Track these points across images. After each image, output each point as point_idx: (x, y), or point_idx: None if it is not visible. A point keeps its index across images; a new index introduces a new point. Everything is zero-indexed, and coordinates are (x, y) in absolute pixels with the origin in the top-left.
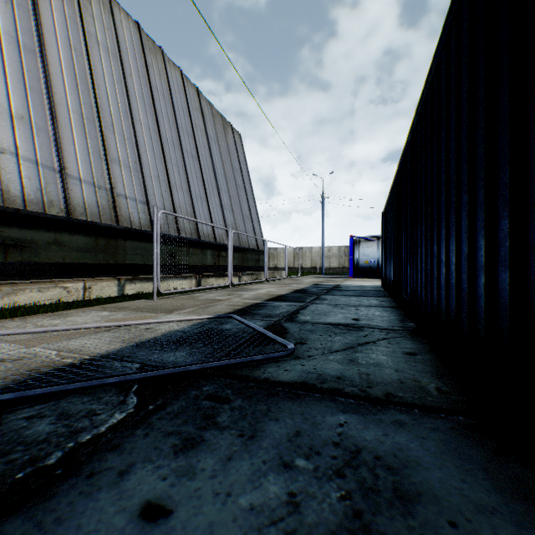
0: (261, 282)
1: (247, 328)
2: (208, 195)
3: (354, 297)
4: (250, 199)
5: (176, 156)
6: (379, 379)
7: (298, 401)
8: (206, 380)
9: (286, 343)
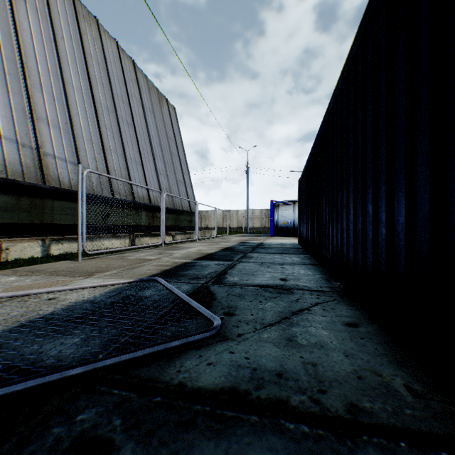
0: (193, 241)
1: (170, 295)
2: (143, 160)
3: (277, 254)
4: (183, 166)
5: (111, 122)
6: (330, 374)
7: (225, 438)
8: (90, 395)
9: (211, 316)
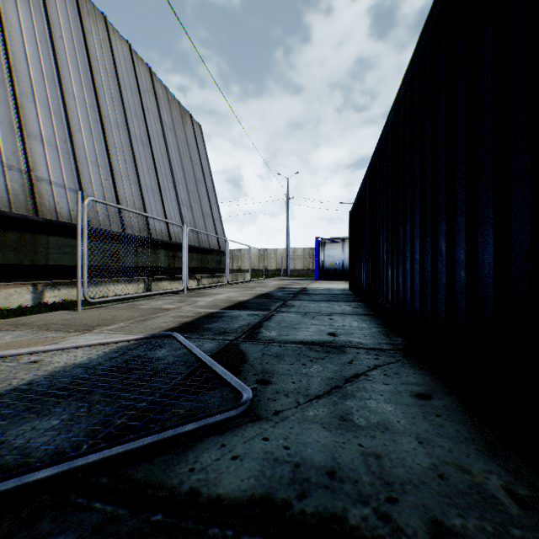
0: (222, 286)
1: (189, 356)
2: (162, 188)
3: (323, 302)
4: (211, 196)
5: (122, 141)
6: (401, 471)
7: None
8: (59, 513)
9: (240, 386)
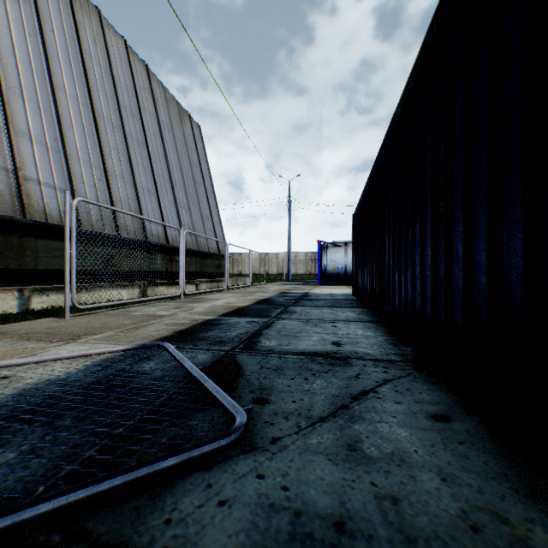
0: (221, 291)
1: (179, 369)
2: (159, 189)
3: (326, 308)
4: (211, 198)
5: (117, 140)
6: (424, 521)
7: None
8: None
9: (233, 408)
